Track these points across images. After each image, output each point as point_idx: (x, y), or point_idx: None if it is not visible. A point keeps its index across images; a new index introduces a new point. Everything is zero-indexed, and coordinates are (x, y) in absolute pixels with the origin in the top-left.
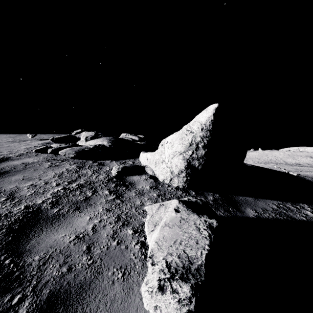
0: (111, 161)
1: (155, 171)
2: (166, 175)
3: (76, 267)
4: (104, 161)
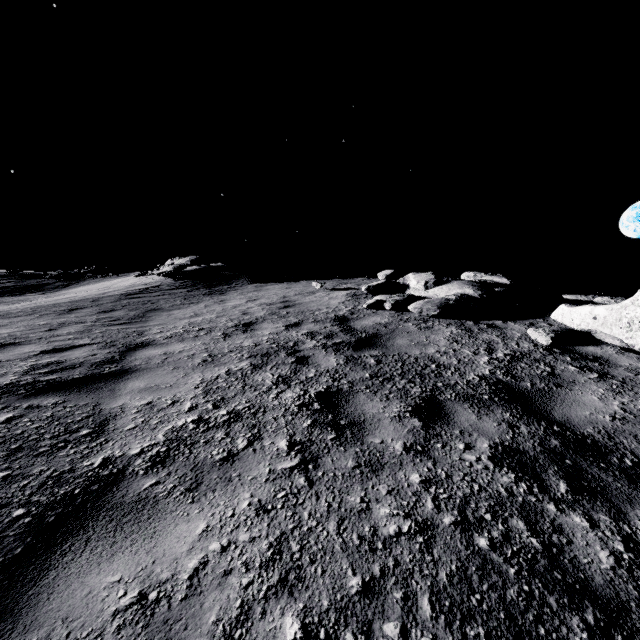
0: (502, 321)
1: (627, 339)
2: None
3: None
4: (492, 322)
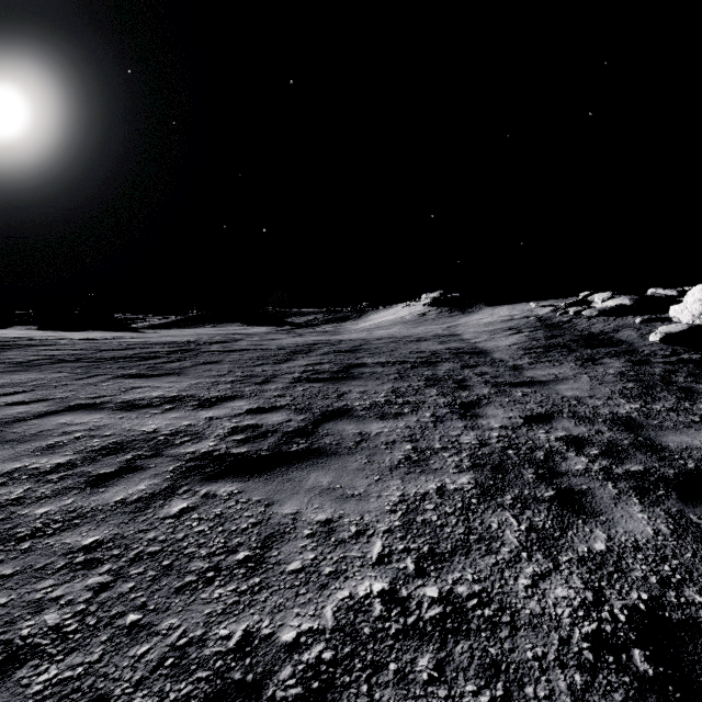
0: (634, 316)
1: (680, 319)
2: (687, 319)
3: (623, 339)
4: (627, 317)
